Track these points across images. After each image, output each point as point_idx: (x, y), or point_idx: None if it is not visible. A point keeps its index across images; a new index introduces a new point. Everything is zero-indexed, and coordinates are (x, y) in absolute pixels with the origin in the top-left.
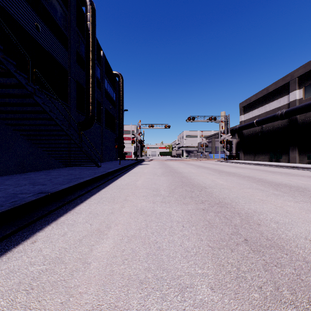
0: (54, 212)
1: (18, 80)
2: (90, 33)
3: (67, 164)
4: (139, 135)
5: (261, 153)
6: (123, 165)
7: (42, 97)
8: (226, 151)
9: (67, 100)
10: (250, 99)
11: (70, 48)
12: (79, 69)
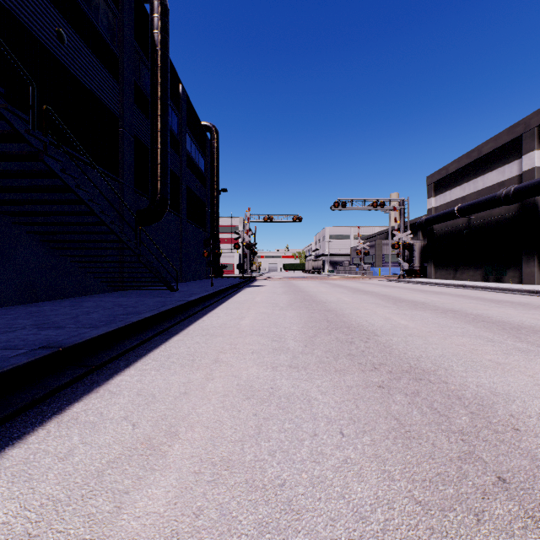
0: (64, 391)
1: (9, 124)
2: (158, 51)
3: (116, 285)
4: (248, 235)
5: (468, 267)
6: (218, 289)
7: (59, 159)
8: (402, 263)
9: (117, 170)
10: (448, 168)
11: (123, 77)
12: (140, 116)
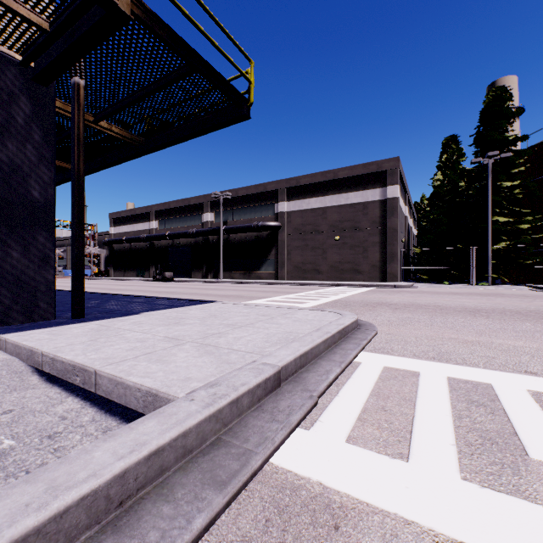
0: None
1: None
2: None
3: None
4: None
5: (131, 270)
6: None
7: None
8: (93, 267)
9: None
10: (121, 213)
11: None
12: None
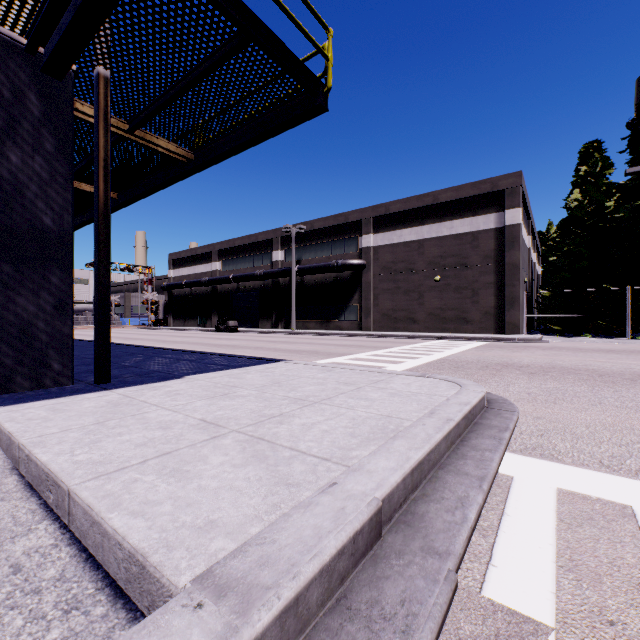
0: None
1: None
2: None
3: None
4: None
5: (192, 318)
6: None
7: None
8: (151, 315)
9: None
10: (181, 254)
11: None
12: None
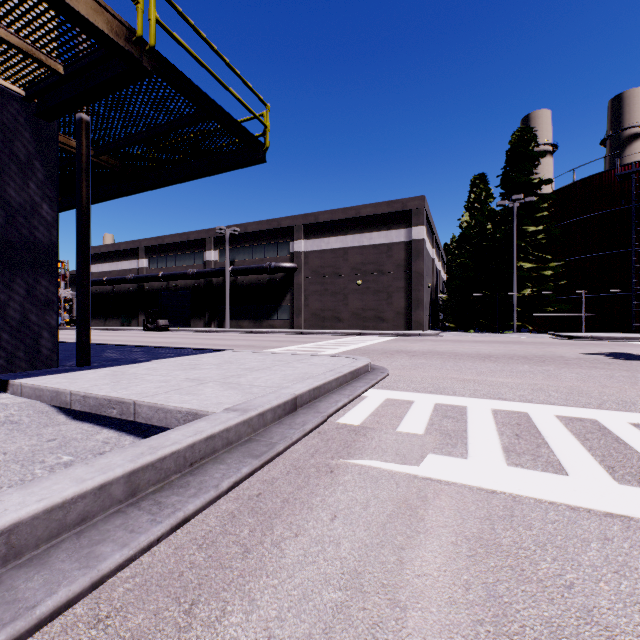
0: None
1: None
2: None
3: None
4: None
5: (114, 317)
6: None
7: None
8: (64, 314)
9: None
10: (101, 248)
11: None
12: None
